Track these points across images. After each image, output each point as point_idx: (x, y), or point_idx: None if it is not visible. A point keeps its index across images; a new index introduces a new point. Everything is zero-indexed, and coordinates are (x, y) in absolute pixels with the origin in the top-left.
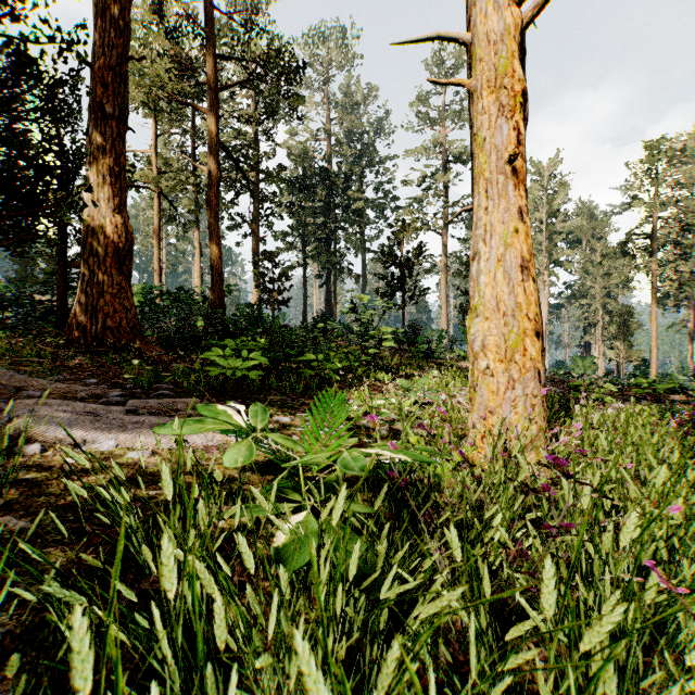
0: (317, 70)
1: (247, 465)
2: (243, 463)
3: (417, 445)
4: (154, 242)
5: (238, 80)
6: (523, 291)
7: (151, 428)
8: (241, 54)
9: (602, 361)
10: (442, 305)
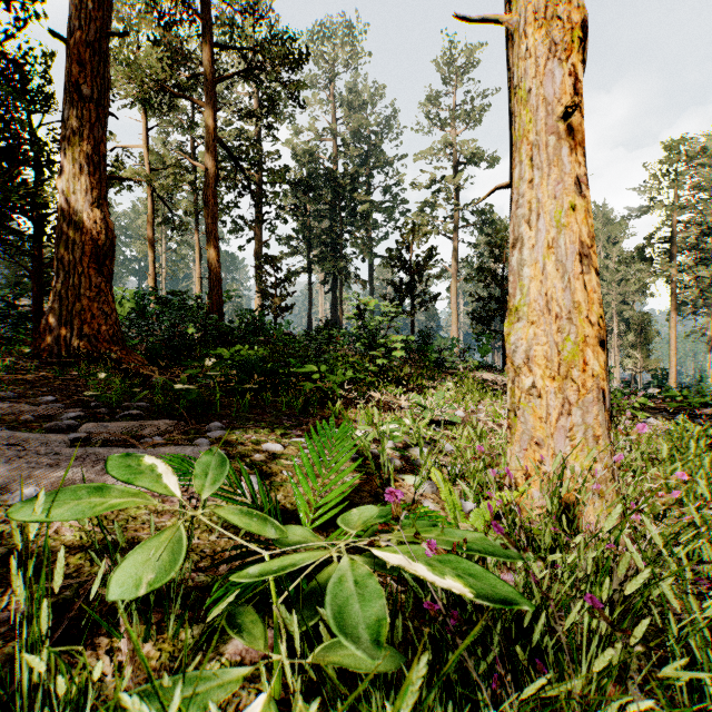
0: (323, 67)
1: (214, 521)
2: (151, 586)
3: (467, 532)
4: (149, 245)
5: (237, 72)
6: (583, 286)
7: (94, 466)
8: (240, 44)
9: (617, 370)
10: (452, 312)
